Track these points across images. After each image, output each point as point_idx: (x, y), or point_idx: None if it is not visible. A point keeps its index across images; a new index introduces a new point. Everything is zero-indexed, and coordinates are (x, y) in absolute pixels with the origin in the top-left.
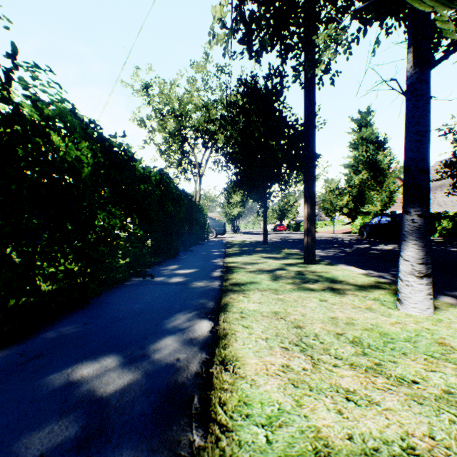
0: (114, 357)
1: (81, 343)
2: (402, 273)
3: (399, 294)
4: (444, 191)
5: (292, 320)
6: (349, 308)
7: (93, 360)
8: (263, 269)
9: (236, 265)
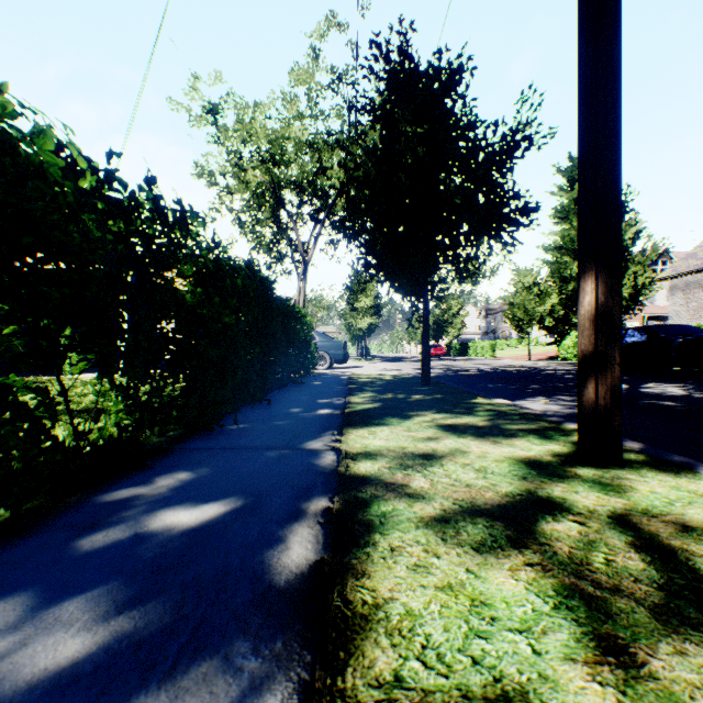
0: None
1: None
2: None
3: None
4: None
5: None
6: None
7: None
8: (480, 504)
9: (377, 471)
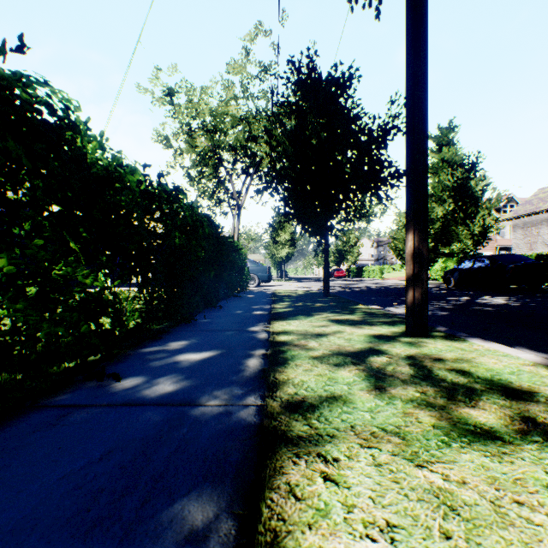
0: None
1: None
2: None
3: None
4: None
5: None
6: None
7: None
8: (342, 351)
9: (290, 339)
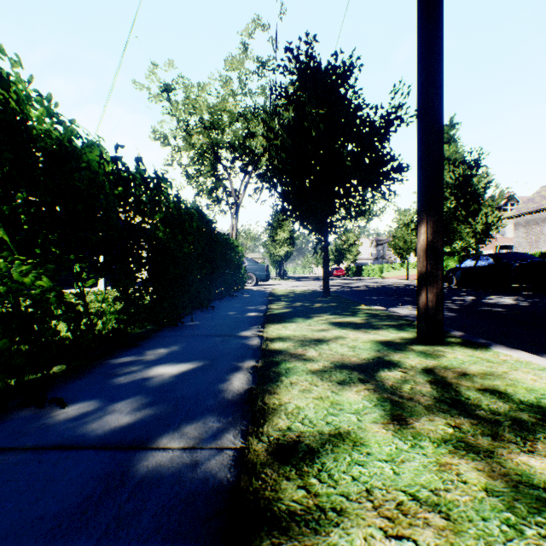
0: None
1: None
2: None
3: None
4: None
5: None
6: None
7: None
8: (347, 363)
9: (286, 347)
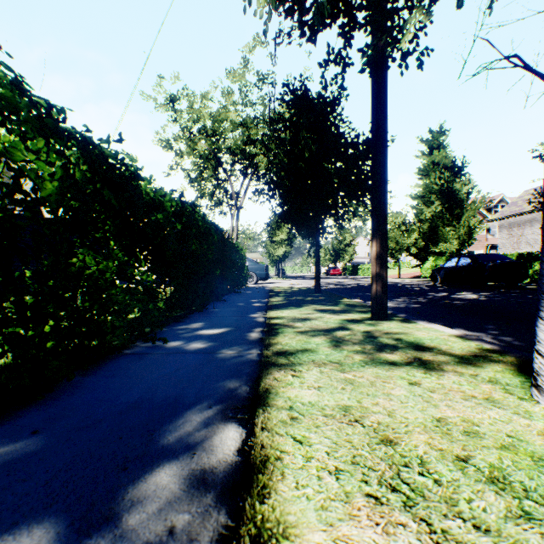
0: (50, 523)
1: (4, 481)
2: (543, 346)
3: (538, 378)
4: (535, 226)
5: (374, 425)
6: (459, 398)
7: (6, 535)
8: (319, 328)
9: (282, 322)
